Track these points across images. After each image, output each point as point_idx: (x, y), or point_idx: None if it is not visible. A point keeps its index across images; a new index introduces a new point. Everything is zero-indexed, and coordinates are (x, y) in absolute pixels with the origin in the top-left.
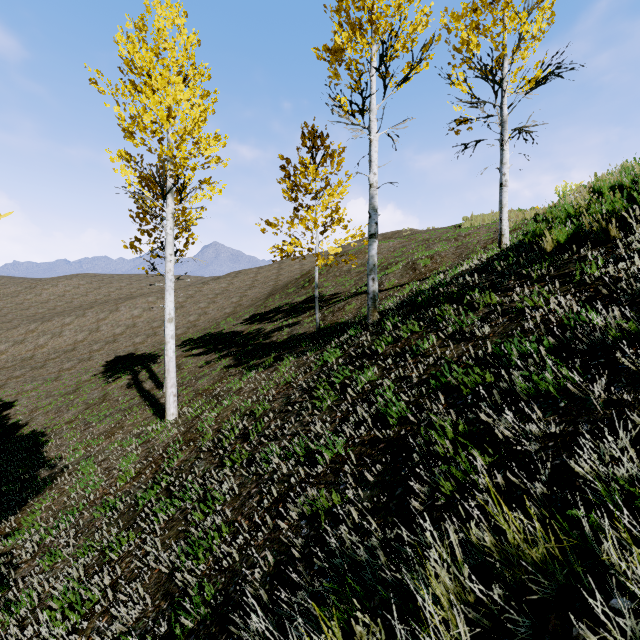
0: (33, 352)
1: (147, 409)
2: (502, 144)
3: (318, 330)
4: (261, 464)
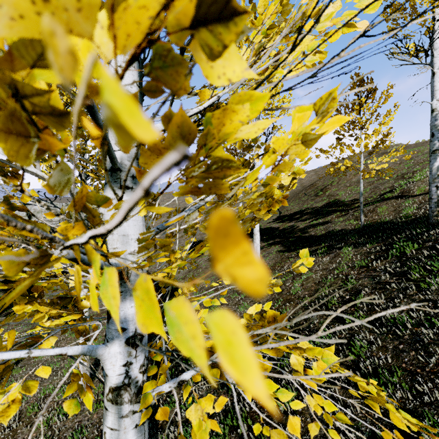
0: None
1: None
2: None
3: (362, 227)
4: (400, 327)
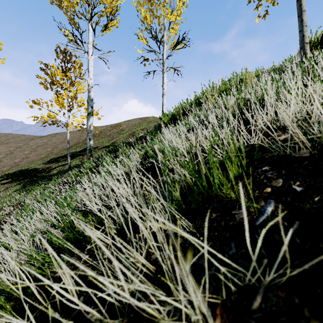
0: None
1: None
2: (163, 74)
3: (69, 167)
4: None
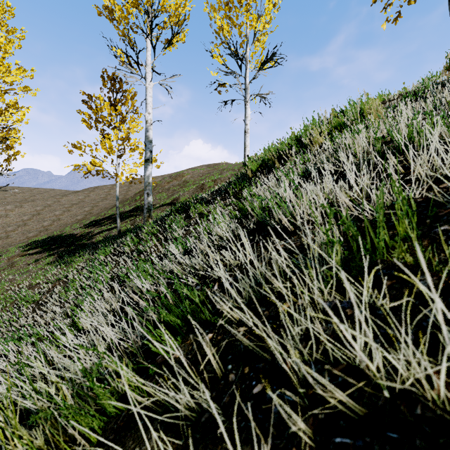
0: None
1: None
2: (245, 103)
3: (119, 233)
4: None
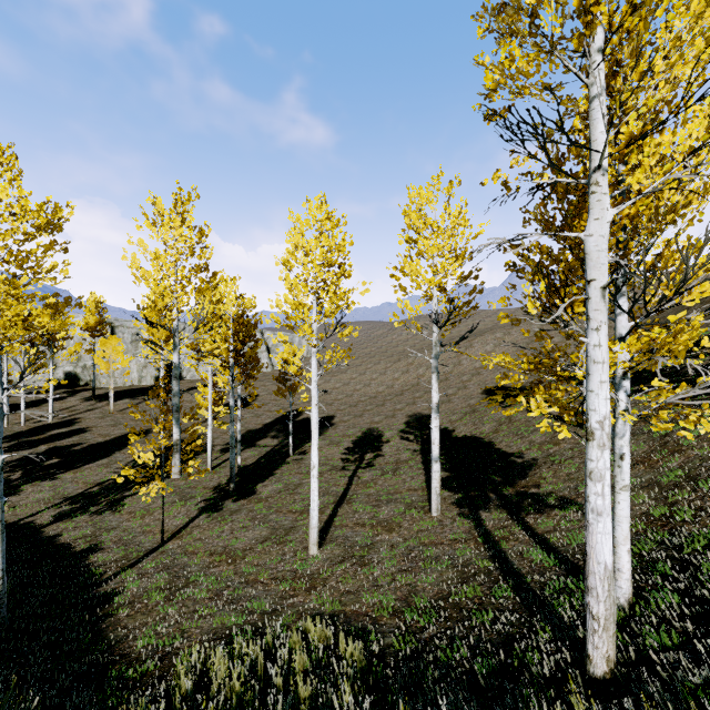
0: (417, 380)
1: (577, 429)
2: None
3: None
4: None
